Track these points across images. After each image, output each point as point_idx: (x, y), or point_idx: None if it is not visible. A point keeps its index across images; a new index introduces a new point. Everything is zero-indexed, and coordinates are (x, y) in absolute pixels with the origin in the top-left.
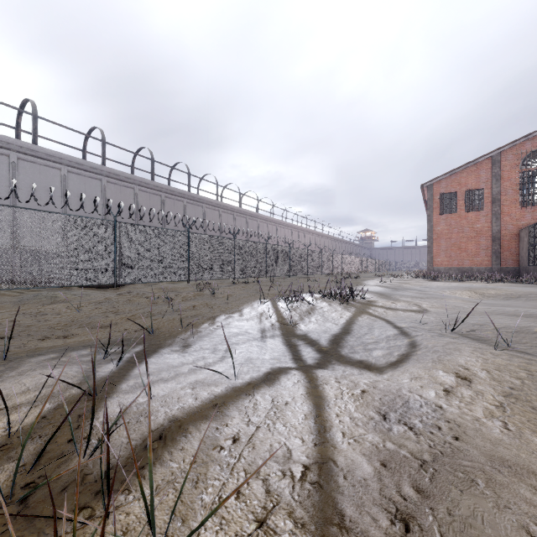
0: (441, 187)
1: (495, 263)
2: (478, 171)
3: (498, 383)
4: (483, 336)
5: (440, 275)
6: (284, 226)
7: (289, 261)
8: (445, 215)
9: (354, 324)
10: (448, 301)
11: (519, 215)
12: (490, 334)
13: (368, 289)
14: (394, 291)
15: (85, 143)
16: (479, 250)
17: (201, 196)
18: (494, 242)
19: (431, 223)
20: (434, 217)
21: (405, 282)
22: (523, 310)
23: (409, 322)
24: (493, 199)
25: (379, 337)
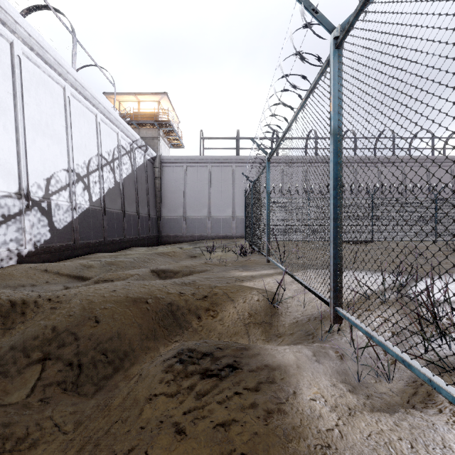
0: None
1: None
2: None
3: None
4: None
5: None
6: None
7: None
8: None
9: None
10: None
11: None
12: None
13: None
14: None
15: None
16: None
17: (448, 156)
18: None
19: None
20: None
21: None
22: None
23: None
24: None
25: None
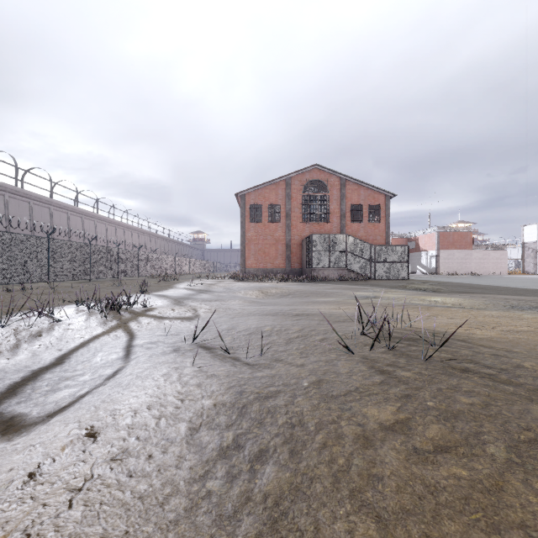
0: (251, 198)
1: (288, 266)
2: (277, 189)
3: (128, 433)
4: (220, 343)
5: (247, 276)
6: (94, 218)
7: (90, 261)
8: (254, 223)
9: (85, 347)
10: (230, 303)
11: (302, 228)
12: (228, 339)
13: (169, 294)
14: (194, 294)
15: None
16: (278, 255)
17: None
18: (287, 248)
19: (244, 229)
20: (246, 224)
21: (216, 283)
22: (276, 309)
23: (156, 336)
24: (287, 214)
25: (94, 365)
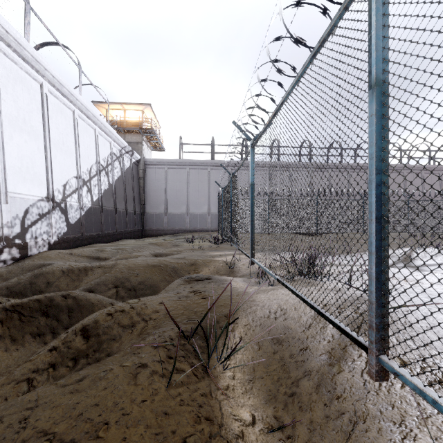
0: None
1: None
2: None
3: None
4: None
5: None
6: None
7: None
8: None
9: None
10: None
11: None
12: None
13: None
14: None
15: (300, 150)
16: None
17: None
18: None
19: None
20: None
21: None
22: None
23: None
24: None
25: None
